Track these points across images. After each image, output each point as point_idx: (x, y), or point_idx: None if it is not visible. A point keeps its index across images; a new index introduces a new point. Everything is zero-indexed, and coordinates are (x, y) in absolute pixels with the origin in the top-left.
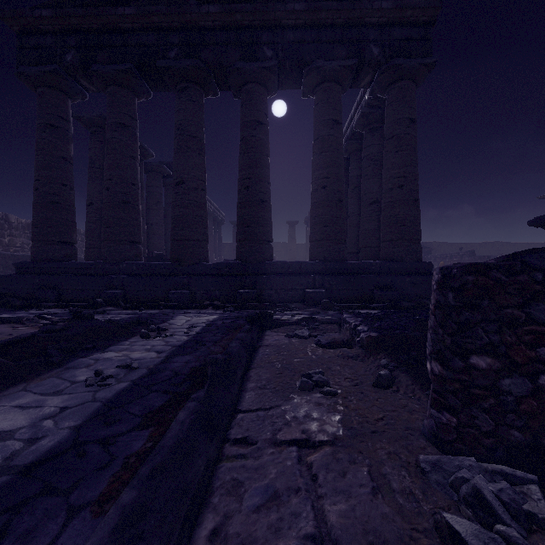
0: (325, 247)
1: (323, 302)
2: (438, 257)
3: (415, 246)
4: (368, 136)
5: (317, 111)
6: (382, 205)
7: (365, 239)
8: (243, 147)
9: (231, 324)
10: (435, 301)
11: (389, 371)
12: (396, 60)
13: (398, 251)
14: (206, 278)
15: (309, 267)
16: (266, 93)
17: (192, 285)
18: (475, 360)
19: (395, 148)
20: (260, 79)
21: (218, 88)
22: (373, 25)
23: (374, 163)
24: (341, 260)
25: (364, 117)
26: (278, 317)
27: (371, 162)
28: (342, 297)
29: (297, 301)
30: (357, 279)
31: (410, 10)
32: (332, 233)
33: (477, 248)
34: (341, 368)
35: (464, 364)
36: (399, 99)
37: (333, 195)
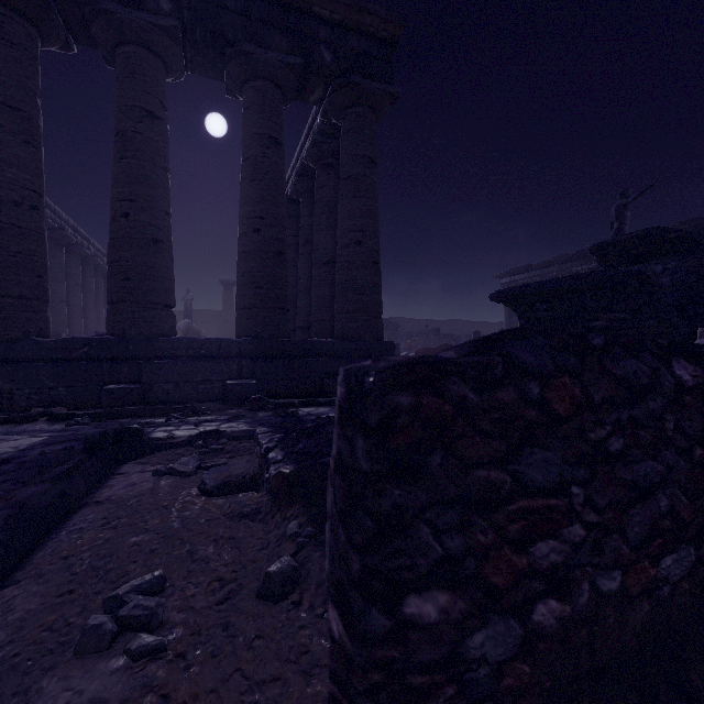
0: (258, 318)
1: (251, 400)
2: (405, 335)
3: (375, 321)
4: (322, 174)
5: (247, 118)
6: (337, 265)
7: (318, 310)
8: (120, 147)
9: (58, 455)
10: (336, 452)
11: (298, 549)
12: (353, 76)
13: (355, 327)
14: (37, 365)
15: (233, 347)
16: (164, 70)
17: (4, 380)
18: (415, 607)
19: (352, 192)
20: (150, 43)
21: (72, 39)
22: (324, 19)
23: (329, 211)
24: (282, 337)
25: (316, 146)
26: (169, 429)
27: (326, 208)
28: (282, 390)
29: (213, 398)
30: (302, 364)
31: (368, 16)
32: (268, 299)
33: (442, 326)
34: (217, 549)
35: (391, 622)
36: (357, 129)
37: (270, 244)
